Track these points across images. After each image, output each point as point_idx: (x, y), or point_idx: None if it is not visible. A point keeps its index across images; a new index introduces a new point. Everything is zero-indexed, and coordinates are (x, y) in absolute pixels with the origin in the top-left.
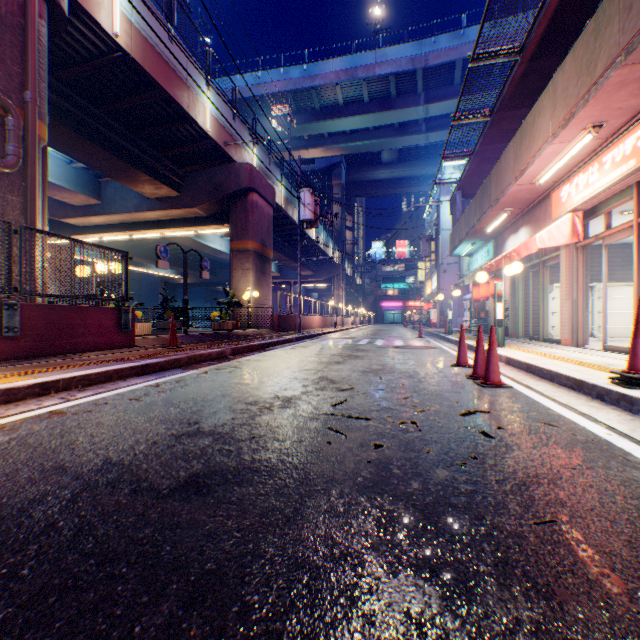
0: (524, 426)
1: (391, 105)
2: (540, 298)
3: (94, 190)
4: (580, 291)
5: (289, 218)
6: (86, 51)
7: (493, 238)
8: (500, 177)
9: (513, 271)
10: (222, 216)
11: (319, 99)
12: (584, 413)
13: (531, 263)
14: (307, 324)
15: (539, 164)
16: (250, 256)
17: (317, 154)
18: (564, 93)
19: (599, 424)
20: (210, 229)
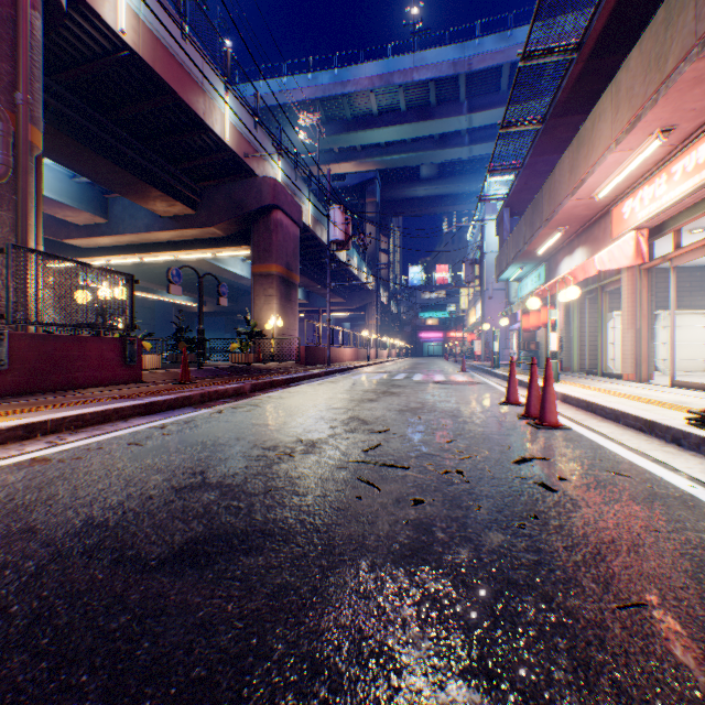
0: (590, 476)
1: (431, 114)
2: (598, 327)
3: (100, 207)
4: (644, 319)
5: (317, 239)
6: (89, 50)
7: (545, 261)
8: (554, 191)
9: (569, 297)
10: (243, 237)
11: (351, 108)
12: (659, 460)
13: (588, 288)
14: (337, 357)
15: (599, 175)
16: (274, 281)
17: (349, 169)
18: (629, 93)
19: (679, 474)
20: (229, 251)
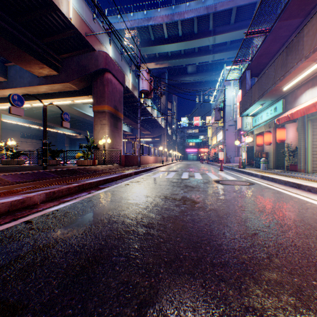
0: None
1: (194, 36)
2: None
3: (1, 71)
4: None
5: (135, 97)
6: None
7: (282, 97)
8: None
9: None
10: (88, 90)
11: (153, 32)
12: None
13: None
14: (145, 161)
15: None
16: (106, 115)
17: (152, 66)
18: None
19: None
20: (81, 99)
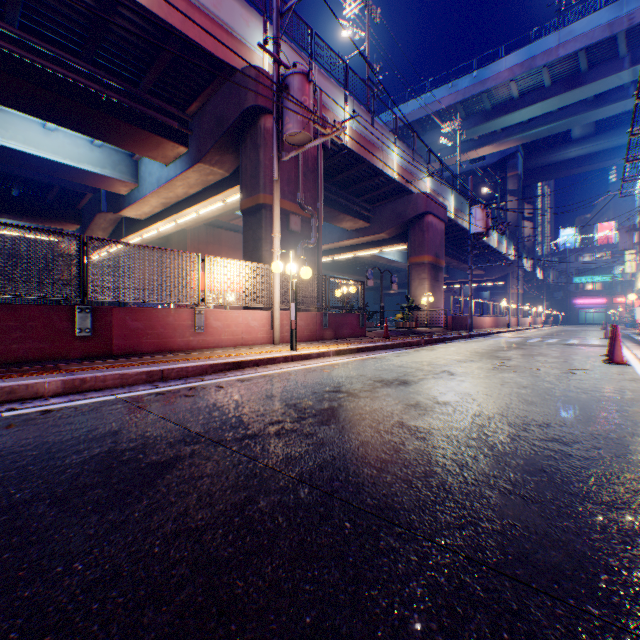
0: (600, 373)
1: (580, 81)
2: None
3: None
4: None
5: (458, 226)
6: None
7: None
8: None
9: None
10: (401, 237)
11: (489, 100)
12: None
13: None
14: (477, 324)
15: None
16: (425, 268)
17: (487, 151)
18: None
19: None
20: (390, 248)
